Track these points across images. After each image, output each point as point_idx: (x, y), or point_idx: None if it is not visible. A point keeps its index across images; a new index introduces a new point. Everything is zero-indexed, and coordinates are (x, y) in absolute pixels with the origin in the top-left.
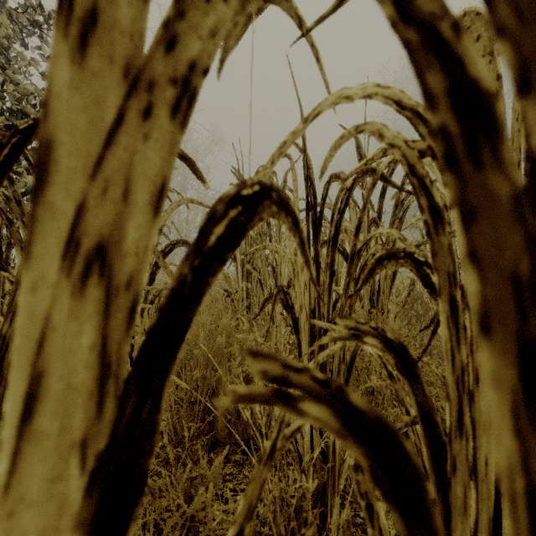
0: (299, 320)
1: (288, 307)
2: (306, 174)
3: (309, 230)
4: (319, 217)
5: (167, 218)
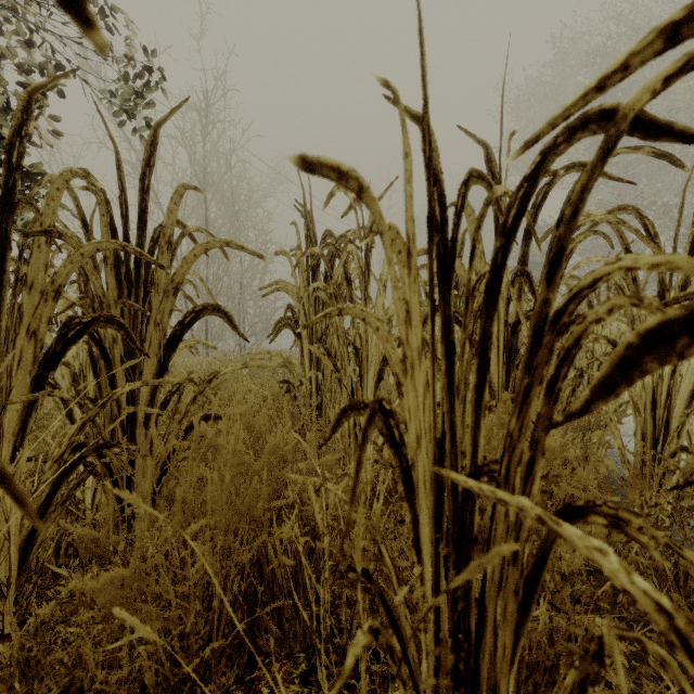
0: (415, 468)
1: (393, 447)
2: (428, 154)
3: (432, 274)
4: (450, 249)
5: (188, 269)
